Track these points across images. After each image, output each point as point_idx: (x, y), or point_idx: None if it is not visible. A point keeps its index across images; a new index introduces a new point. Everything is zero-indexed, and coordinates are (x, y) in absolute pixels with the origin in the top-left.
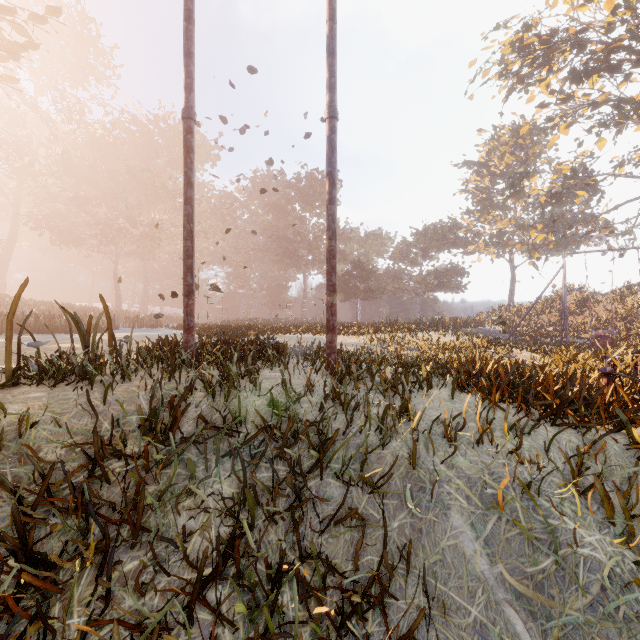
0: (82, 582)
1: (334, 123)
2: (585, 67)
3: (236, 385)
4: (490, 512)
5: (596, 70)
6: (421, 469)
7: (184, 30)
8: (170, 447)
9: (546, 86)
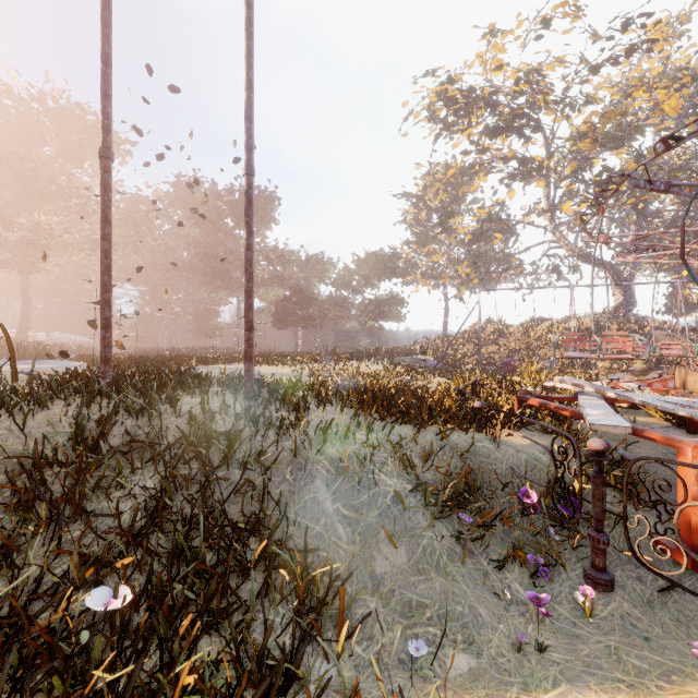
0: (34, 547)
1: (251, 180)
2: (496, 126)
3: (157, 409)
4: (340, 476)
5: (505, 130)
6: (302, 457)
7: (101, 72)
8: (100, 456)
9: (468, 136)
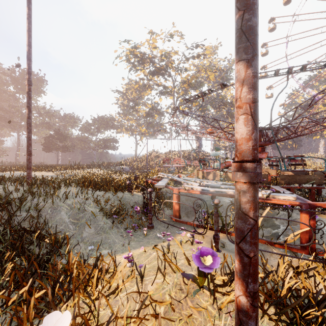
0: None
1: (30, 87)
2: (154, 71)
3: None
4: (72, 210)
5: (157, 74)
6: (56, 205)
7: None
8: None
9: (143, 72)
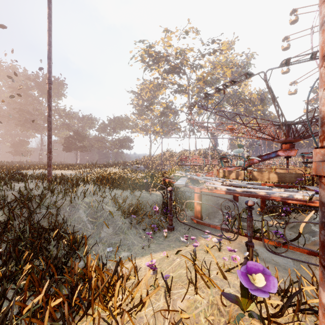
0: None
1: (51, 86)
2: (169, 70)
3: (0, 188)
4: (90, 208)
5: (172, 72)
6: (74, 203)
7: None
8: None
9: (158, 71)
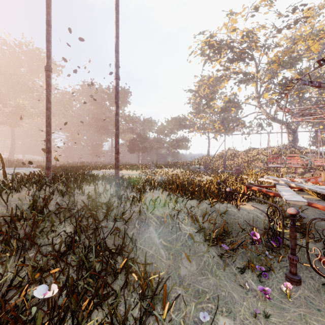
0: (10, 262)
1: (118, 81)
2: (233, 57)
3: (73, 192)
4: (162, 225)
5: (237, 59)
6: (143, 216)
7: (46, 29)
8: (44, 215)
9: (219, 62)
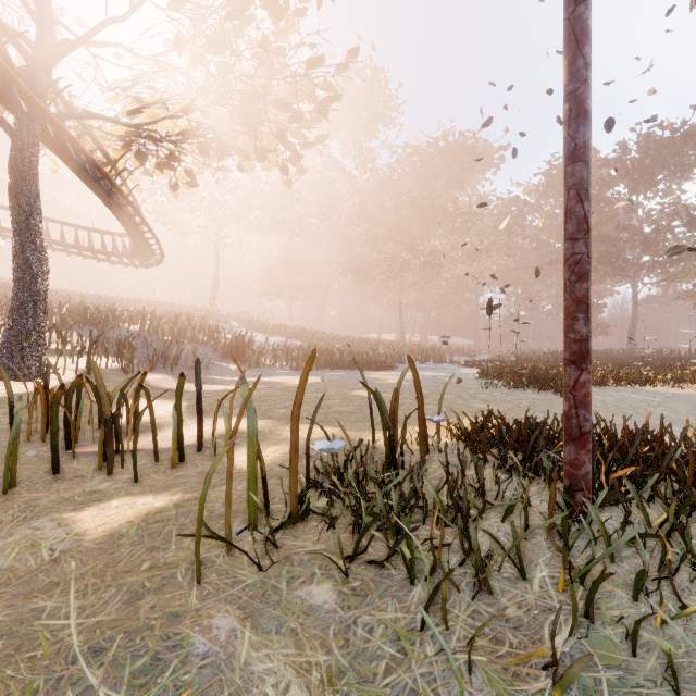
0: None
1: None
2: None
3: None
4: None
5: None
6: None
7: None
8: None
9: None
